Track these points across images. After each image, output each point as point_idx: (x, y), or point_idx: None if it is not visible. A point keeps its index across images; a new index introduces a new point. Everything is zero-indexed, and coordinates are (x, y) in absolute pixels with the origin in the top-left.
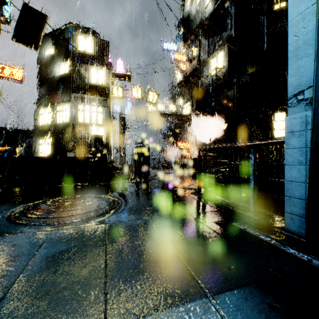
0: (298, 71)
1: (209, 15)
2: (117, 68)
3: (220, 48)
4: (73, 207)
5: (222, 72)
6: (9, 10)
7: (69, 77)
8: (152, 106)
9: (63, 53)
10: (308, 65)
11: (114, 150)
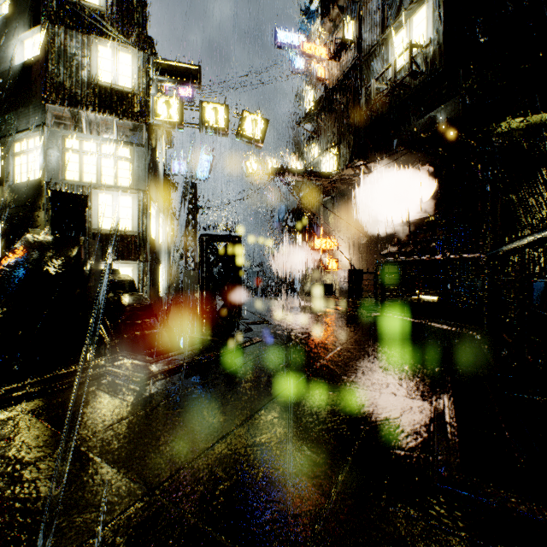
0: None
1: None
2: None
3: None
4: None
5: (426, 54)
6: None
7: (40, 66)
8: (255, 162)
9: (27, 7)
10: None
11: (175, 253)
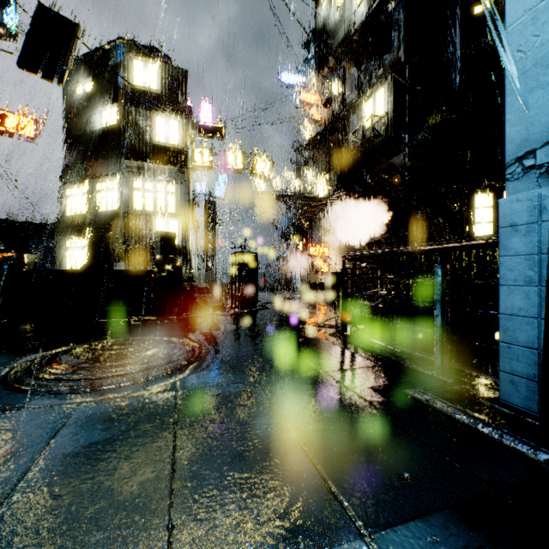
0: (525, 115)
1: (360, 25)
2: (202, 117)
3: (379, 82)
4: (119, 359)
5: (383, 122)
6: (13, 15)
7: (117, 132)
8: (262, 182)
9: (107, 90)
10: (544, 103)
11: (197, 258)
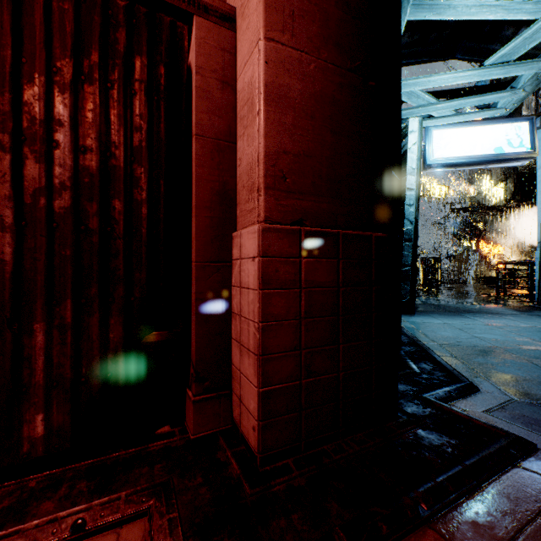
0: (539, 233)
1: None
2: None
3: None
4: None
5: None
6: None
7: None
8: None
9: None
10: None
11: None
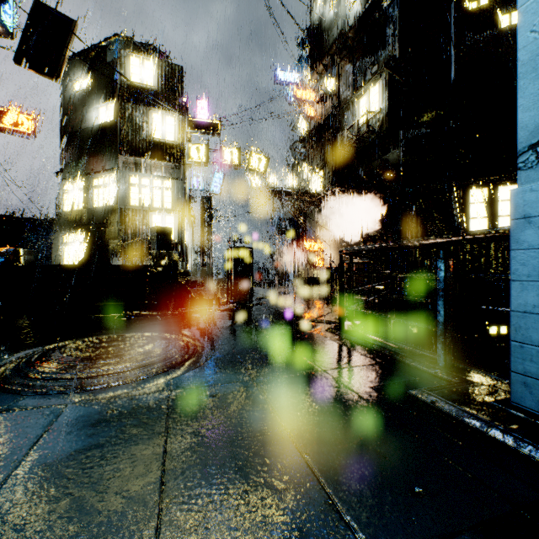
0: None
1: (355, 22)
2: (198, 114)
3: (374, 78)
4: (111, 357)
5: (378, 118)
6: (11, 13)
7: (114, 128)
8: (258, 178)
9: (103, 86)
10: None
11: (193, 253)
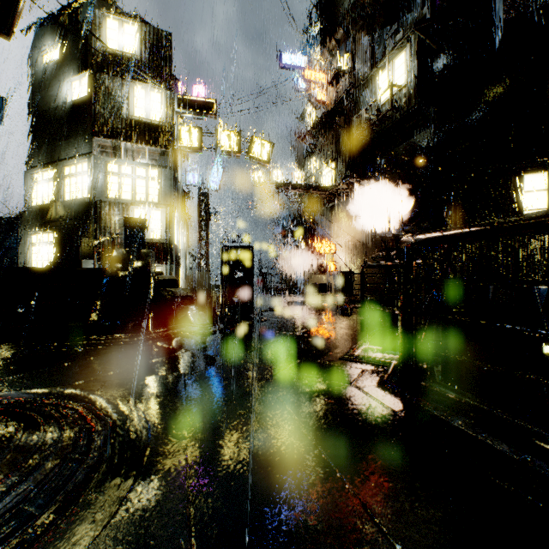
0: None
1: None
2: None
3: (399, 44)
4: None
5: (404, 93)
6: None
7: (88, 105)
8: (261, 173)
9: (76, 56)
10: None
11: (189, 256)
